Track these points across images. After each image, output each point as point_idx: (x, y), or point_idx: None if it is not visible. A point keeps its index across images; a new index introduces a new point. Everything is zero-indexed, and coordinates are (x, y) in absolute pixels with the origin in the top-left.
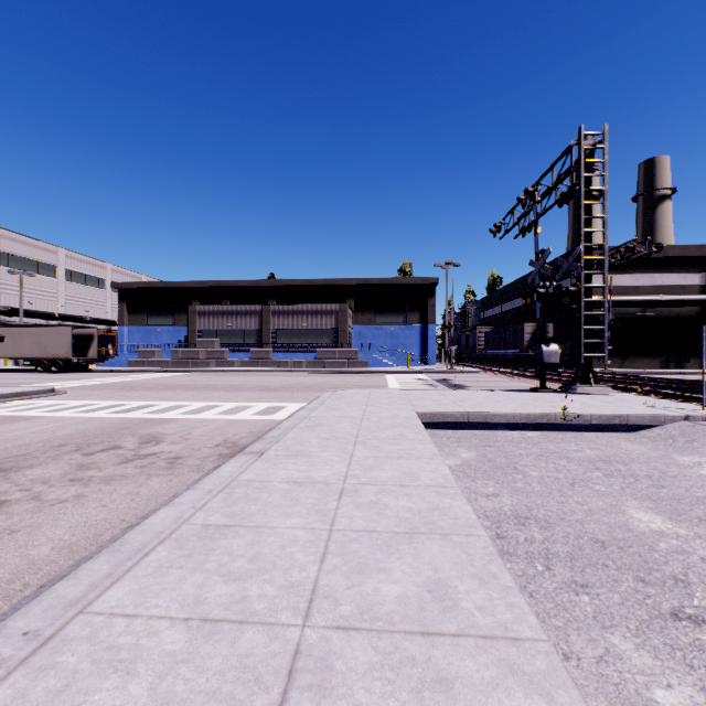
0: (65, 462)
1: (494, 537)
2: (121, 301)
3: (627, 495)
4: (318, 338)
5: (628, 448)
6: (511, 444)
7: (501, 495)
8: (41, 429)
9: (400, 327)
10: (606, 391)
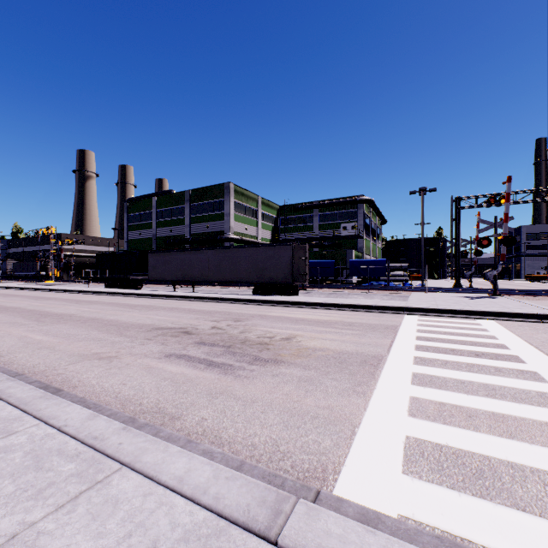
0: None
1: None
2: None
3: None
4: None
5: None
6: None
7: None
8: None
9: None
10: (57, 282)
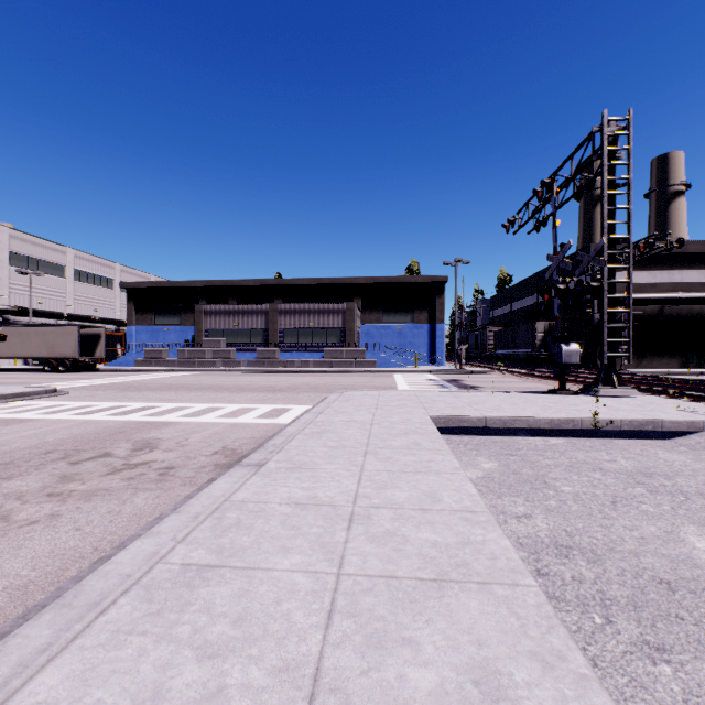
0: (48, 473)
1: (534, 574)
2: (129, 301)
3: (681, 518)
4: (325, 337)
5: (667, 458)
6: (535, 452)
7: (534, 517)
8: (32, 433)
9: (408, 326)
10: (631, 393)
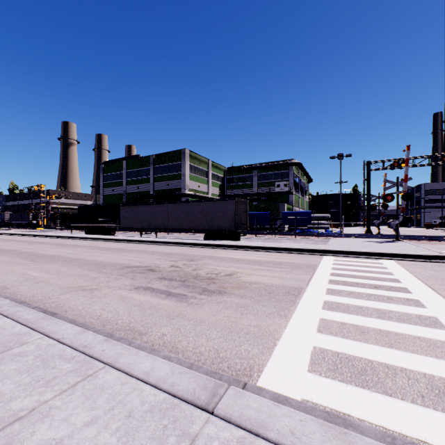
0: None
1: None
2: None
3: None
4: None
5: None
6: None
7: None
8: None
9: None
10: (46, 229)
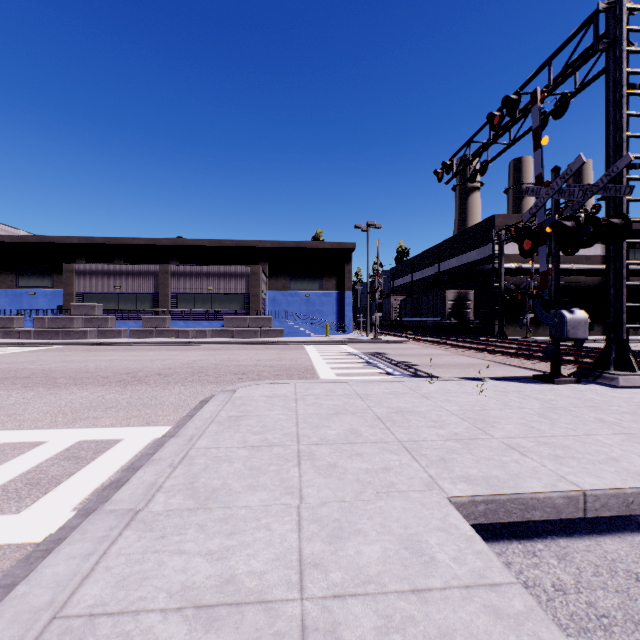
0: None
1: None
2: None
3: None
4: (226, 303)
5: None
6: None
7: None
8: None
9: (317, 293)
10: None
